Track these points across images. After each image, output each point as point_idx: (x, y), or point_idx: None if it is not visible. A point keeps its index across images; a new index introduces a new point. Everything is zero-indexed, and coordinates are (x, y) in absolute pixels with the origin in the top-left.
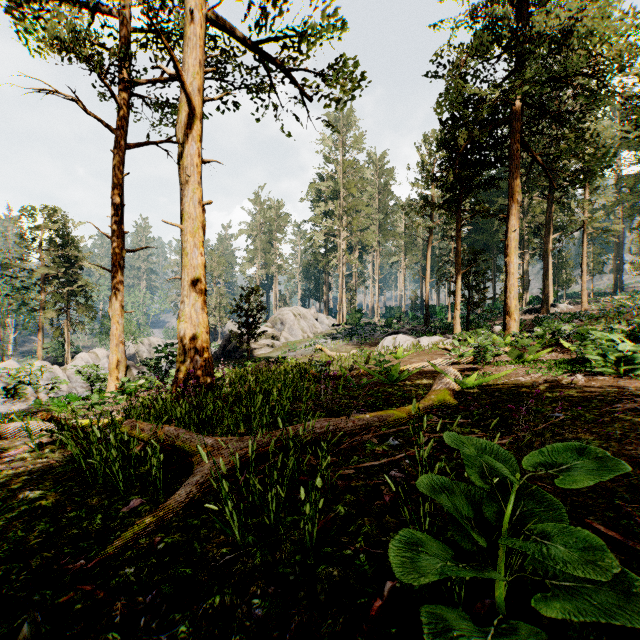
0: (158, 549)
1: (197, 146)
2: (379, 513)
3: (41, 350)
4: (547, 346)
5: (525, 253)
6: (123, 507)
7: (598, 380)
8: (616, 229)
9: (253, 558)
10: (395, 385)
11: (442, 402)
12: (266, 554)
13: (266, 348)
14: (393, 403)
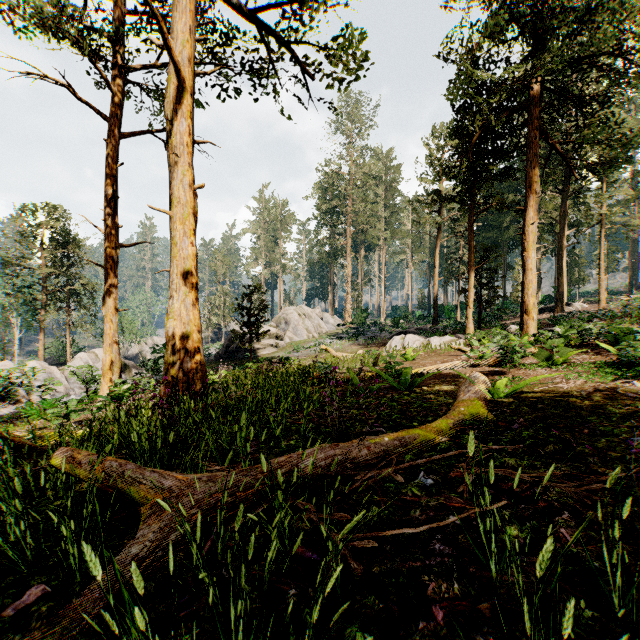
0: None
1: (187, 123)
2: None
3: (42, 350)
4: (572, 347)
5: (537, 250)
6: (12, 602)
7: None
8: (636, 224)
9: None
10: (411, 391)
11: (475, 416)
12: None
13: (270, 348)
14: (413, 416)
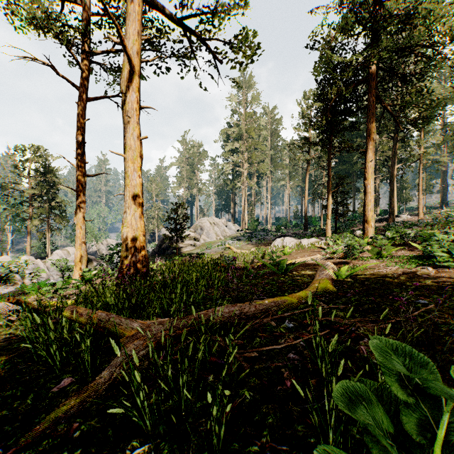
0: (73, 437)
1: (136, 95)
2: (282, 399)
3: (29, 248)
4: (397, 245)
5: (376, 178)
6: (55, 386)
7: (445, 272)
8: (444, 160)
9: (161, 453)
10: (285, 275)
11: (324, 289)
12: (174, 448)
13: (190, 247)
14: (285, 290)
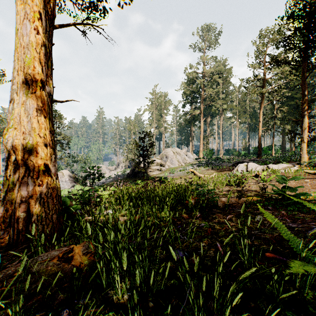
0: None
1: None
2: None
3: None
4: None
5: None
6: None
7: None
8: None
9: None
10: None
11: None
12: None
13: (156, 171)
14: None
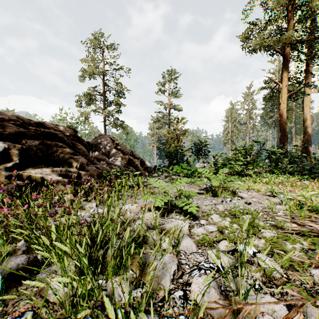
0: None
1: None
2: None
3: None
4: None
5: None
6: None
7: None
8: None
9: None
10: None
11: None
12: None
13: None
14: None
